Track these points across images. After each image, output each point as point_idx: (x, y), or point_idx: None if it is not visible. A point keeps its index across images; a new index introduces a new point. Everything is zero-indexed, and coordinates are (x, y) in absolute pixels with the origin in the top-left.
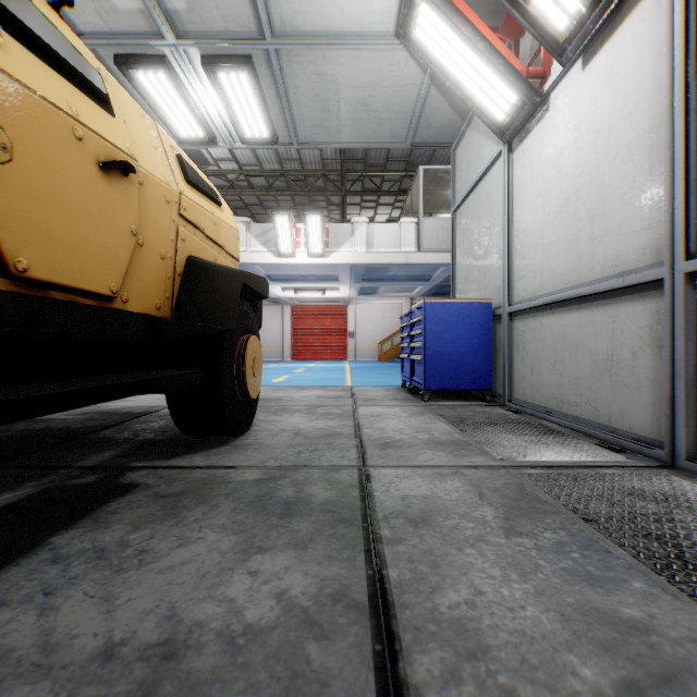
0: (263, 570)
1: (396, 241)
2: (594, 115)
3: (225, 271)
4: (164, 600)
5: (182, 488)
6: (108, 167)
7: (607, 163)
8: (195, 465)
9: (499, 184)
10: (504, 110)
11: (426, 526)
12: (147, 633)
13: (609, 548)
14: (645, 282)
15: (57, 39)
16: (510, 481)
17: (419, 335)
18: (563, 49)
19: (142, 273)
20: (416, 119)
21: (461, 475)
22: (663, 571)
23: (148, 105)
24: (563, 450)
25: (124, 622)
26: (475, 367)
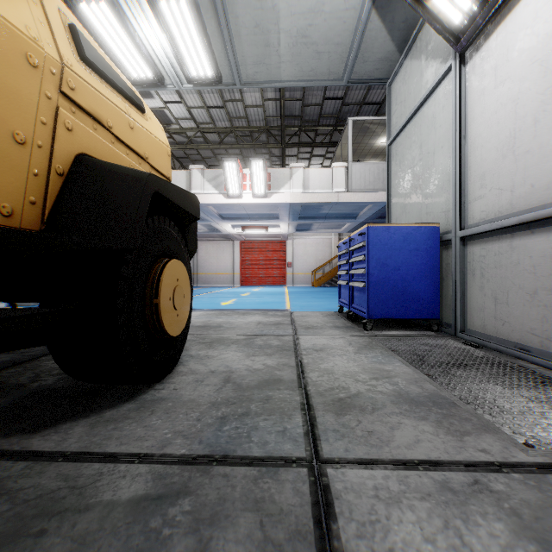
0: None
1: (329, 183)
2: None
3: (128, 173)
4: None
5: None
6: None
7: None
8: (61, 450)
9: (446, 104)
10: (463, 10)
11: None
12: None
13: None
14: None
15: None
16: None
17: (360, 262)
18: None
19: None
20: (354, 51)
21: (489, 494)
22: None
23: (96, 42)
24: None
25: None
26: (421, 295)
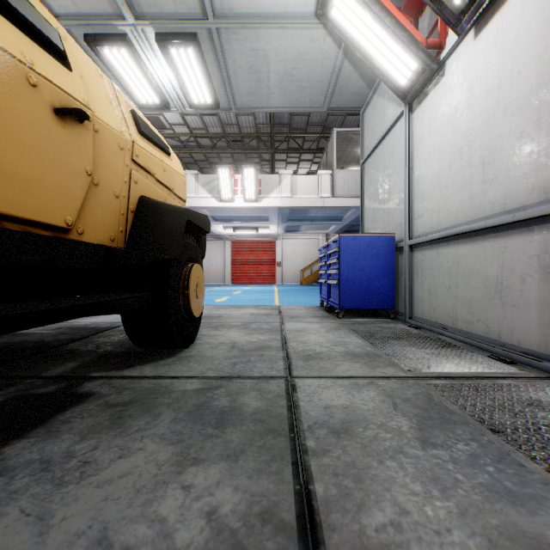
0: (195, 484)
1: (315, 189)
2: (485, 77)
3: (172, 209)
4: (98, 519)
5: (130, 397)
6: (62, 112)
7: (497, 117)
8: (144, 375)
9: (401, 139)
10: (406, 76)
11: (347, 437)
12: None
13: (521, 461)
14: (533, 217)
15: None
16: (419, 392)
17: (335, 264)
18: (458, 21)
19: (97, 209)
20: (332, 87)
21: (375, 385)
22: None
23: (113, 76)
24: (461, 362)
25: (54, 545)
26: (381, 290)
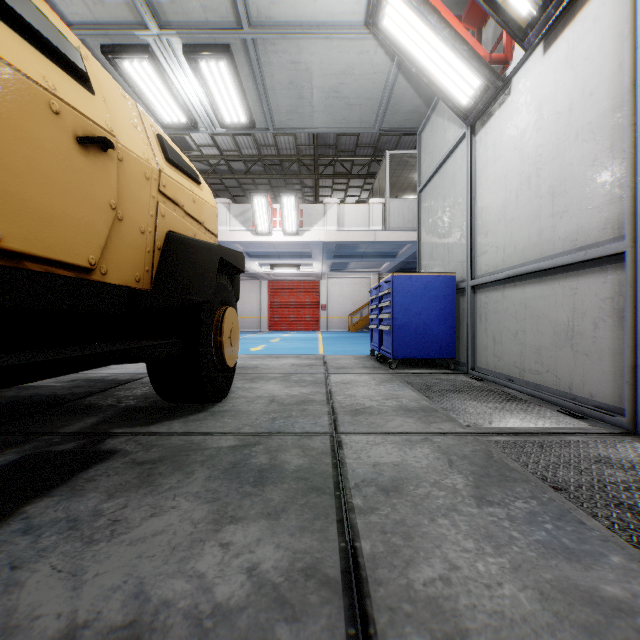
0: (234, 541)
1: (365, 220)
2: (555, 97)
3: (203, 246)
4: (133, 575)
5: (159, 455)
6: (86, 141)
7: (568, 143)
8: (173, 431)
9: (462, 165)
10: (468, 94)
11: (397, 495)
12: (112, 613)
13: (582, 518)
14: (606, 255)
15: (34, 15)
16: (478, 448)
17: (387, 307)
18: (525, 34)
19: (121, 247)
20: (384, 105)
21: (430, 442)
22: (639, 544)
23: (134, 92)
24: (527, 417)
25: (90, 600)
26: (440, 337)
